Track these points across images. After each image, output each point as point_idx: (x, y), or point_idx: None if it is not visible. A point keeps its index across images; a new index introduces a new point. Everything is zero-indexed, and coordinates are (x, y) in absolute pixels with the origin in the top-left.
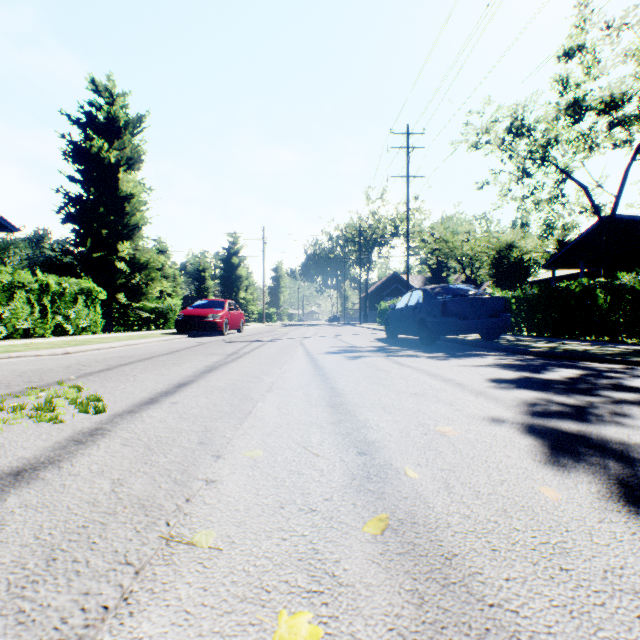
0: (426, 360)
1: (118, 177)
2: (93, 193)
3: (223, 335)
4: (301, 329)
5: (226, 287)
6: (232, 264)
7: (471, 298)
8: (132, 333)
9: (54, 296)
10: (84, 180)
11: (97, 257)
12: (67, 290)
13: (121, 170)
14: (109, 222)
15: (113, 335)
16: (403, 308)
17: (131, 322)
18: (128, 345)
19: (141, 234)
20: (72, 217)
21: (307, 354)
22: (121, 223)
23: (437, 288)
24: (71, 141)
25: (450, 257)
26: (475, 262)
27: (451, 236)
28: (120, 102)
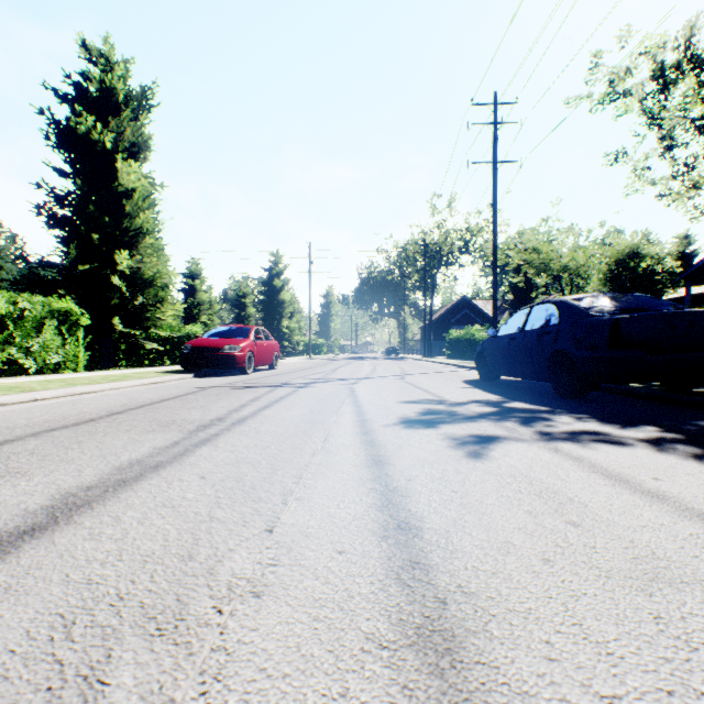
0: (677, 463)
1: (117, 168)
2: (80, 186)
3: (245, 374)
4: (353, 364)
5: (267, 314)
6: (274, 287)
7: (669, 313)
8: (125, 371)
9: (5, 320)
10: (74, 173)
11: (86, 270)
12: (25, 311)
13: (119, 158)
14: (103, 225)
15: (90, 374)
16: (515, 334)
17: (140, 355)
18: (74, 394)
19: (147, 242)
20: (55, 219)
21: (361, 427)
22: (120, 227)
23: (586, 299)
24: (54, 120)
25: (544, 272)
26: (578, 277)
27: (546, 244)
28: (119, 71)
